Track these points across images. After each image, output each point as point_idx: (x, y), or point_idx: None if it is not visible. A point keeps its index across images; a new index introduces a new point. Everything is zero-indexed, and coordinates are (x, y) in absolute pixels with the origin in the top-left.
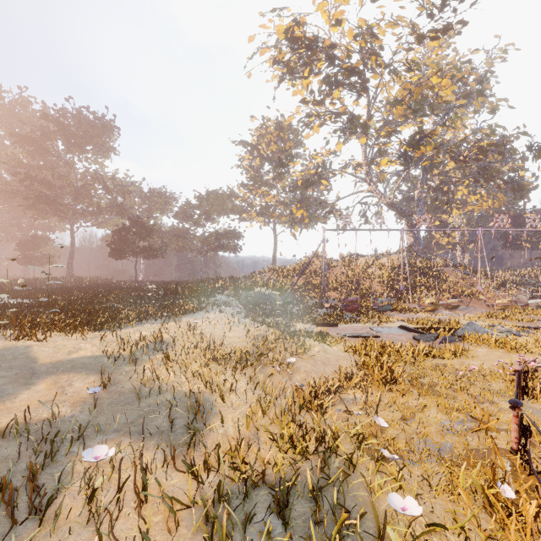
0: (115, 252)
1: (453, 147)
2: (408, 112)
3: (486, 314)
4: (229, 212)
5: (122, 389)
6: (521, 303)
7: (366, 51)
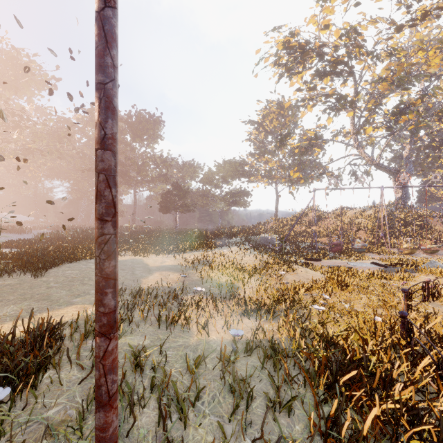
0: (163, 208)
1: (438, 111)
2: (393, 86)
3: None
4: (240, 176)
5: (192, 279)
6: None
7: (350, 45)
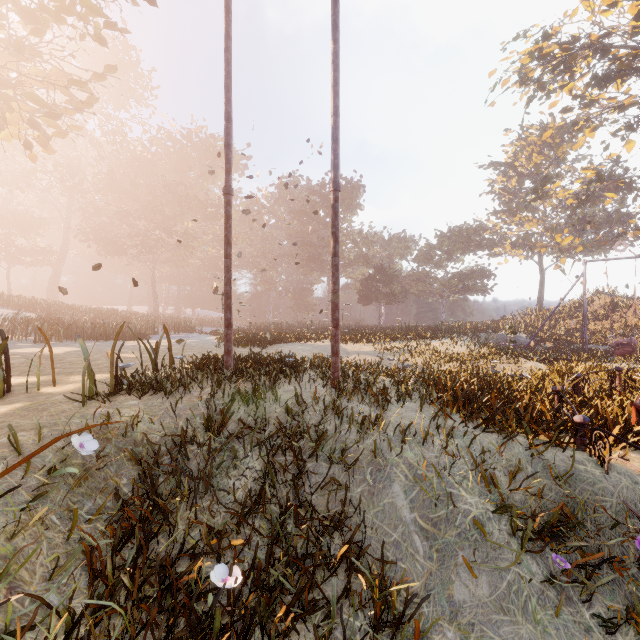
0: (363, 298)
1: None
2: None
3: None
4: (475, 249)
5: (389, 362)
6: None
7: None
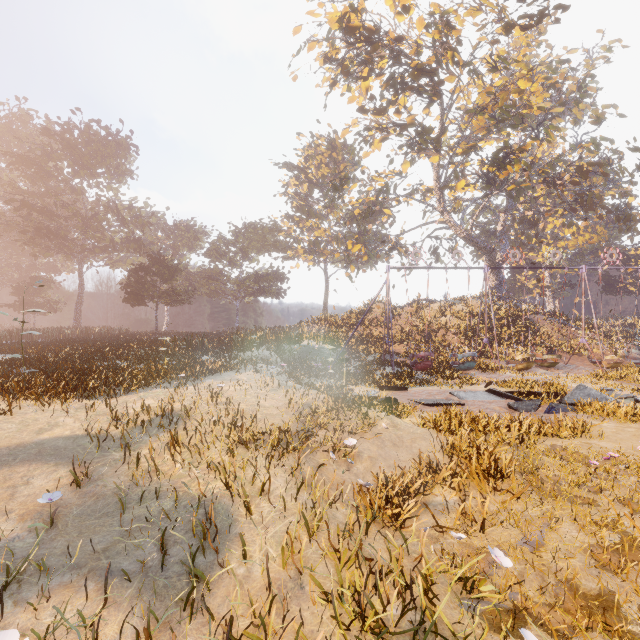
0: (131, 296)
1: (546, 167)
2: (491, 124)
3: (594, 373)
4: (271, 249)
5: (102, 489)
6: (634, 360)
7: (440, 45)
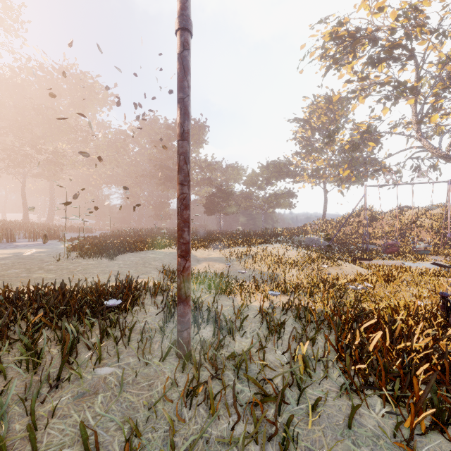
0: (208, 210)
1: None
2: None
3: None
4: (285, 177)
5: (236, 269)
6: None
7: (409, 25)
